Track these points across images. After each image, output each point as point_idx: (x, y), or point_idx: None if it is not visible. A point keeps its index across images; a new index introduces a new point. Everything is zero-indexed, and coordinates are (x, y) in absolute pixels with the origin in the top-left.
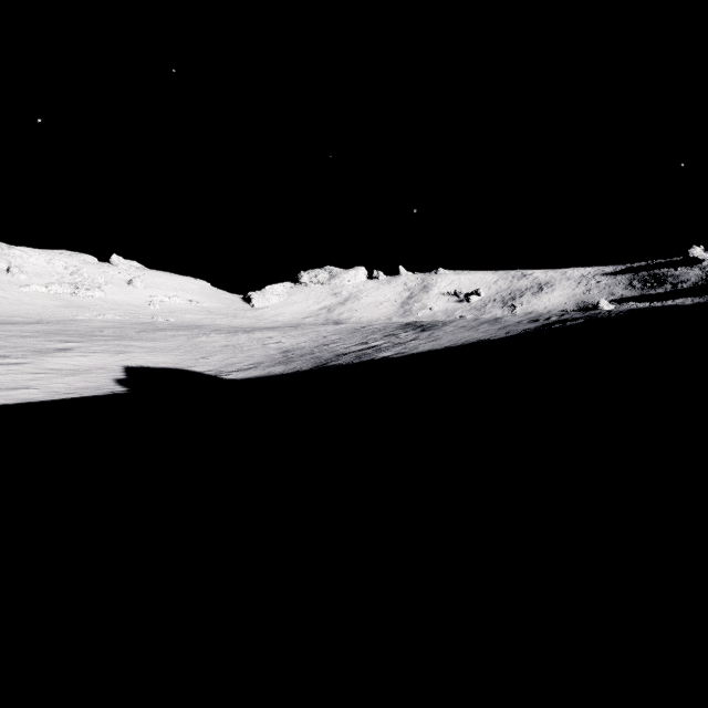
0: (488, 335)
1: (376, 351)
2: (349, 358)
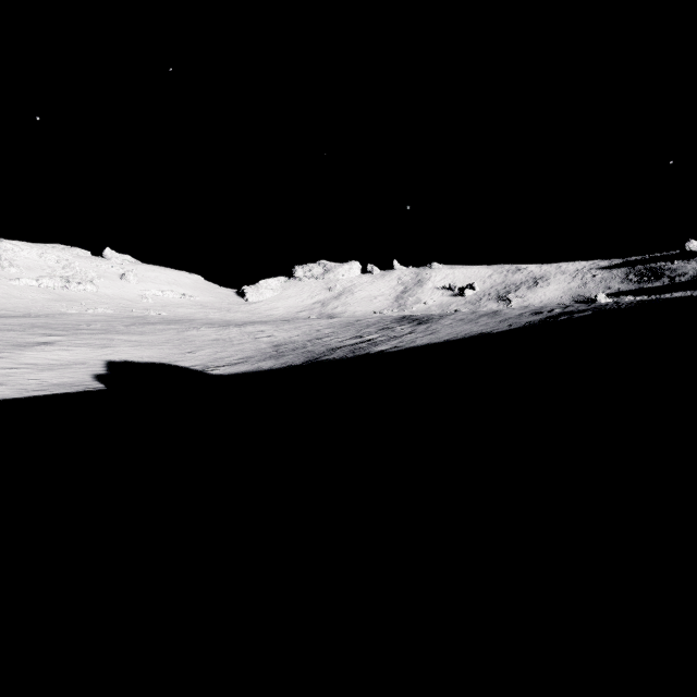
0: (489, 328)
1: (371, 344)
2: (342, 353)
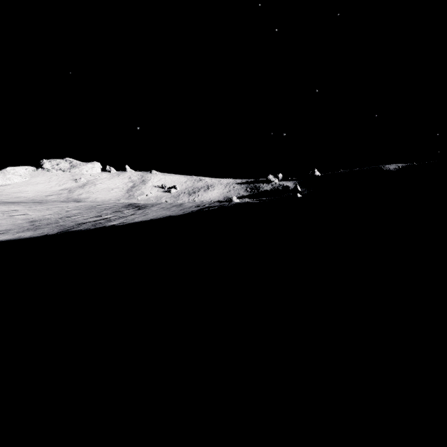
0: (174, 213)
1: (107, 221)
2: (87, 226)
